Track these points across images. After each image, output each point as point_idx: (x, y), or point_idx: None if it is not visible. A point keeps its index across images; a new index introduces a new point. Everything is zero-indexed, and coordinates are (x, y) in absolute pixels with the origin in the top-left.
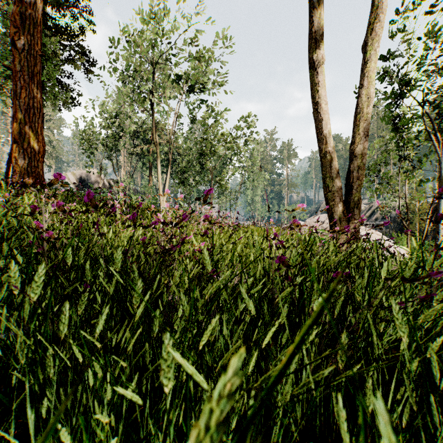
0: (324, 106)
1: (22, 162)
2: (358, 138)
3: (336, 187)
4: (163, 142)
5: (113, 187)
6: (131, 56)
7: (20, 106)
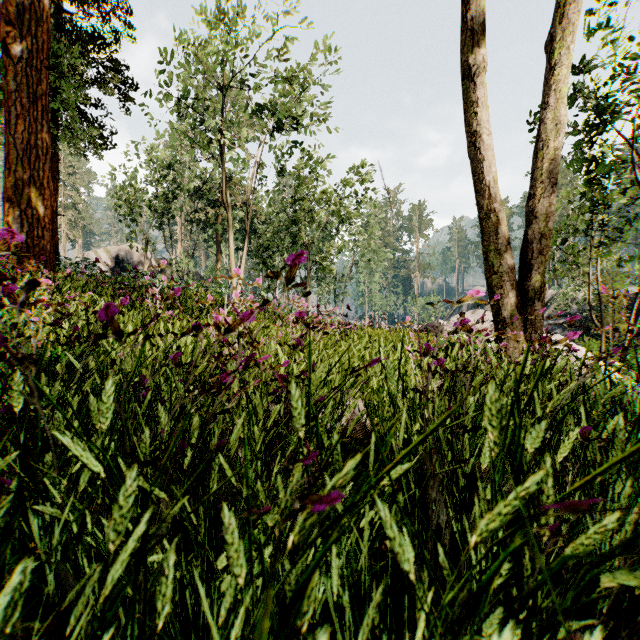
0: (487, 137)
1: (19, 230)
2: (541, 189)
3: (505, 267)
4: (237, 204)
5: (164, 270)
6: (190, 77)
7: (16, 145)
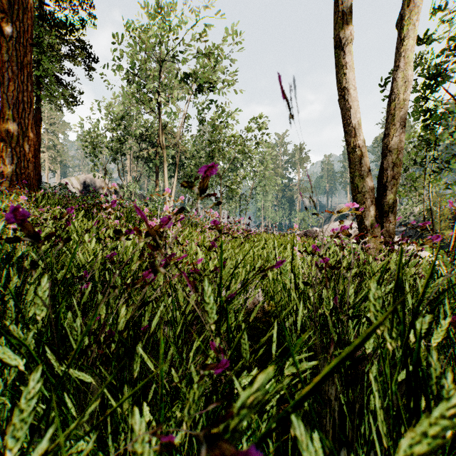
0: (353, 92)
1: (10, 162)
2: (394, 130)
3: (367, 188)
4: (170, 145)
5: (118, 192)
6: (136, 53)
7: (8, 101)
